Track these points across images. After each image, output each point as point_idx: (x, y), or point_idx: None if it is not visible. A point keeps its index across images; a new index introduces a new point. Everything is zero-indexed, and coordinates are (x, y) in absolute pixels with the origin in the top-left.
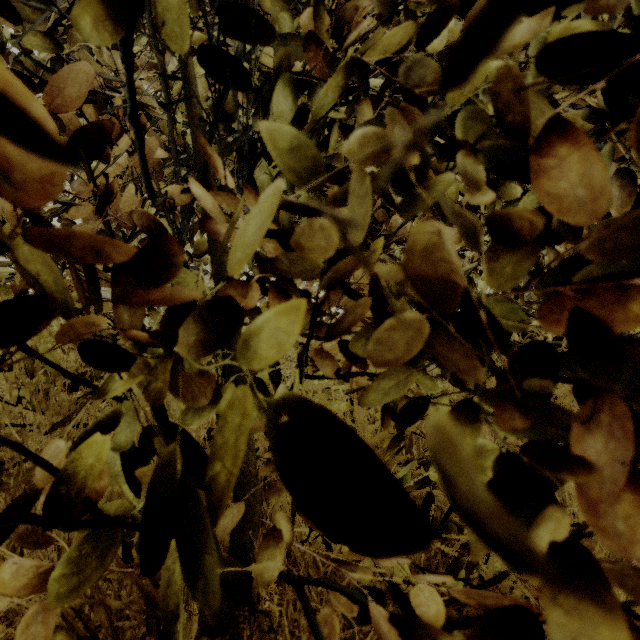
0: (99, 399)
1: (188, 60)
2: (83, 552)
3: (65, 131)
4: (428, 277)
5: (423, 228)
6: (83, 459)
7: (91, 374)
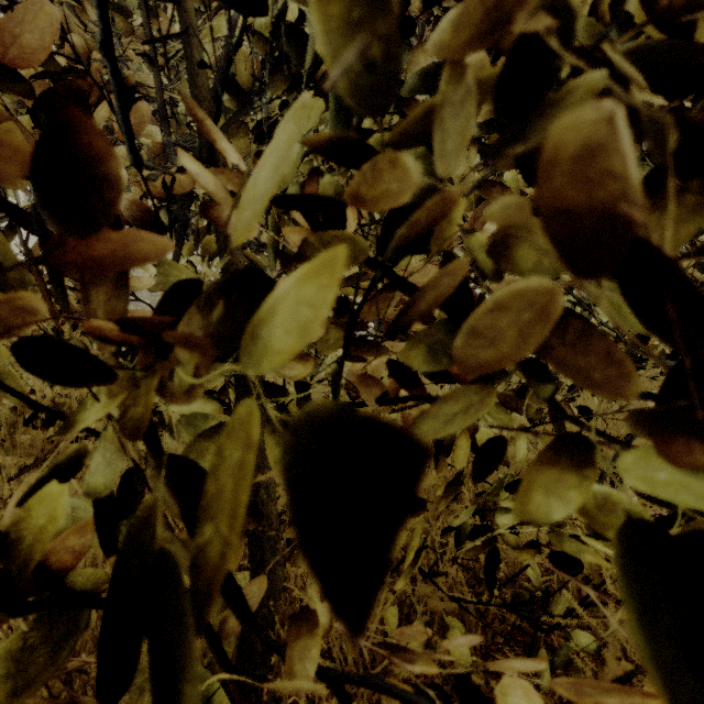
0: (62, 432)
1: (191, 5)
2: (40, 643)
3: (34, 95)
4: (577, 213)
5: (579, 118)
6: (30, 517)
7: (71, 405)
